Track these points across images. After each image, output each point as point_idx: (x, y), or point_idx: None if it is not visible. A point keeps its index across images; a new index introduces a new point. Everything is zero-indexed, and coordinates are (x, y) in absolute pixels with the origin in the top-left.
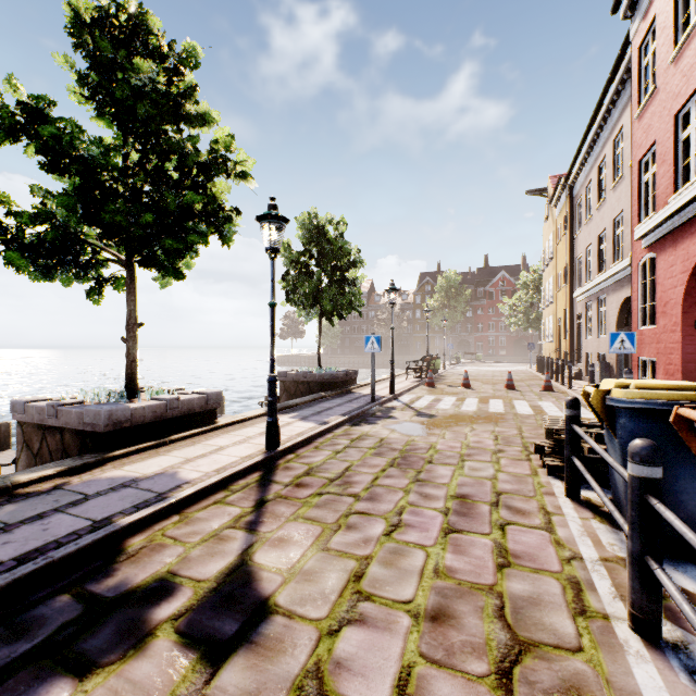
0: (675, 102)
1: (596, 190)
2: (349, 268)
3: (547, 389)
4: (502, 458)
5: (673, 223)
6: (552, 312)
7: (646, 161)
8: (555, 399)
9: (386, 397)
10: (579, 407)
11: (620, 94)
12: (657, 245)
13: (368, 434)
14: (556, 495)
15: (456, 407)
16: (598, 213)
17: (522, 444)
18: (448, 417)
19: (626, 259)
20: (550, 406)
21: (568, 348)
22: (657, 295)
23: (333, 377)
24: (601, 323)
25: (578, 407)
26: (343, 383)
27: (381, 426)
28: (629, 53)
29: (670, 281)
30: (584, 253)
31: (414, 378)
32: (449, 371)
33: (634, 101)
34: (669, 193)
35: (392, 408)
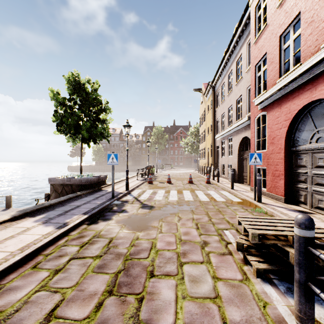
0: (280, 28)
1: (227, 87)
2: (101, 112)
3: (208, 183)
4: (211, 254)
5: (280, 93)
6: (205, 145)
7: (259, 65)
8: (214, 189)
9: (123, 193)
10: (314, 227)
11: (240, 38)
12: (267, 107)
13: (100, 234)
14: (288, 323)
15: (166, 198)
16: (228, 97)
17: (216, 231)
18: (162, 207)
19: (246, 117)
20: (215, 193)
21: (212, 162)
22: (267, 133)
23: (88, 181)
24: (229, 150)
25: (313, 227)
26: (96, 184)
27: (113, 222)
28: (247, 14)
29: (277, 125)
30: (220, 117)
31: (141, 178)
32: (159, 173)
33: (252, 35)
34: (276, 78)
35: (125, 201)
